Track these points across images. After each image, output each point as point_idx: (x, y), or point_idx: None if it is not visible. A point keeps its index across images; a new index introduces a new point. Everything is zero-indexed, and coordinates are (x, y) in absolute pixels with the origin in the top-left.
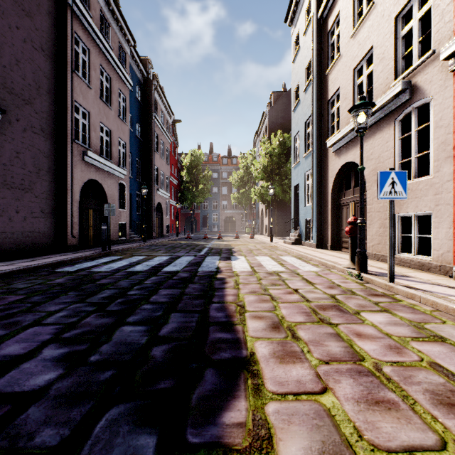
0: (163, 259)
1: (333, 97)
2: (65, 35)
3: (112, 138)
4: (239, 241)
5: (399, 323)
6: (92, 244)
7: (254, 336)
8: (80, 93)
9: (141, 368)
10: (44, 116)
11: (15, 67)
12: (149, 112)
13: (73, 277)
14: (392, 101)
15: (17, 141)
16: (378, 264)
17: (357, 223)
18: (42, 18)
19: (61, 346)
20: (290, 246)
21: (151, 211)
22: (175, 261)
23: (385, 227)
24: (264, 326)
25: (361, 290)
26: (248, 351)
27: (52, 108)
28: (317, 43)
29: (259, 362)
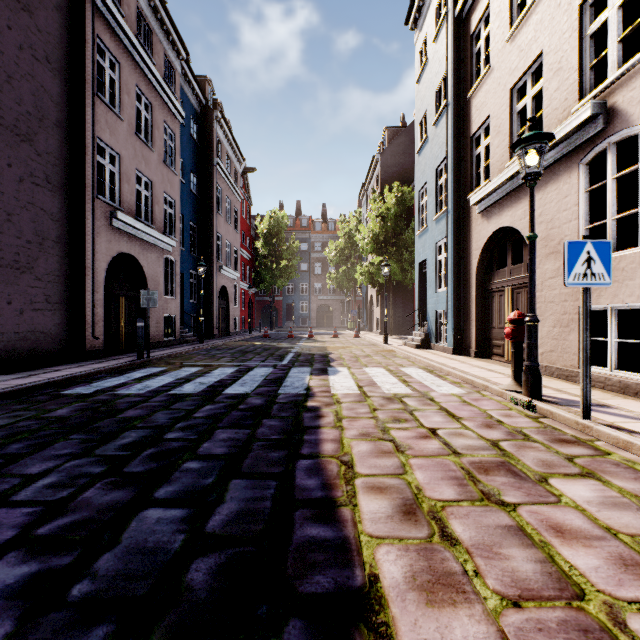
0: (226, 373)
1: (478, 132)
2: (82, 40)
3: (155, 194)
4: (338, 342)
5: (621, 504)
6: (125, 347)
7: (374, 534)
8: (106, 126)
9: (163, 618)
10: (51, 159)
11: (6, 86)
12: (209, 156)
13: (84, 405)
14: (575, 133)
15: (8, 196)
16: (553, 382)
17: (524, 322)
18: (47, 15)
19: (27, 558)
20: (414, 350)
21: (211, 298)
22: (244, 377)
23: (563, 326)
24: (389, 510)
25: (538, 431)
26: (365, 572)
27: (64, 148)
28: (454, 51)
29: (387, 601)
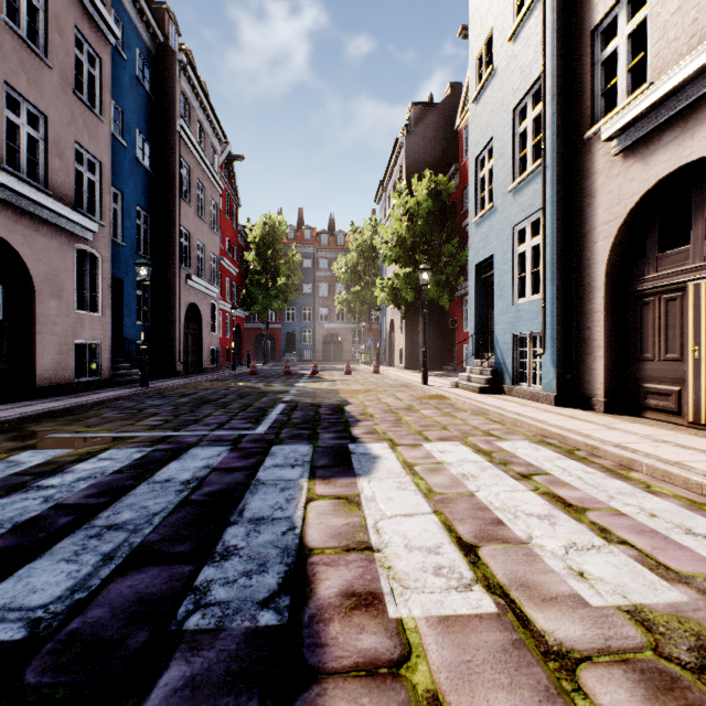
0: (100, 473)
1: (610, 14)
2: None
3: (52, 138)
4: (354, 381)
5: None
6: None
7: None
8: None
9: None
10: None
11: None
12: (169, 117)
13: None
14: None
15: None
16: None
17: None
18: None
19: None
20: (481, 397)
21: (172, 320)
22: (130, 492)
23: None
24: None
25: None
26: None
27: None
28: None
29: None
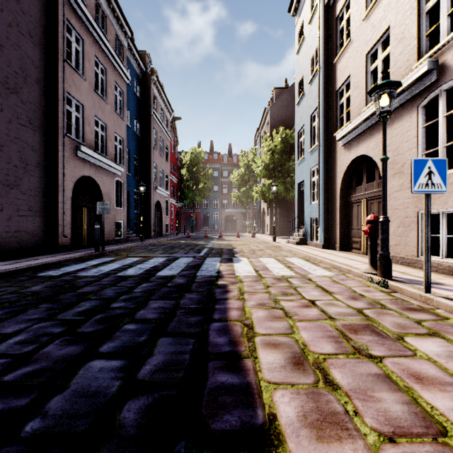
0: (159, 261)
1: (341, 87)
2: (55, 21)
3: (108, 134)
4: (240, 240)
5: None
6: (87, 244)
7: (271, 380)
8: (73, 84)
9: (97, 452)
10: (32, 107)
11: None
12: (148, 108)
13: (53, 284)
14: (415, 84)
15: (1, 132)
16: (398, 267)
17: (379, 222)
18: (30, 2)
19: None
20: (295, 246)
21: (149, 210)
22: (171, 264)
23: (405, 227)
24: (282, 361)
25: (391, 302)
26: (265, 412)
27: (42, 99)
28: (324, 30)
29: (284, 437)
